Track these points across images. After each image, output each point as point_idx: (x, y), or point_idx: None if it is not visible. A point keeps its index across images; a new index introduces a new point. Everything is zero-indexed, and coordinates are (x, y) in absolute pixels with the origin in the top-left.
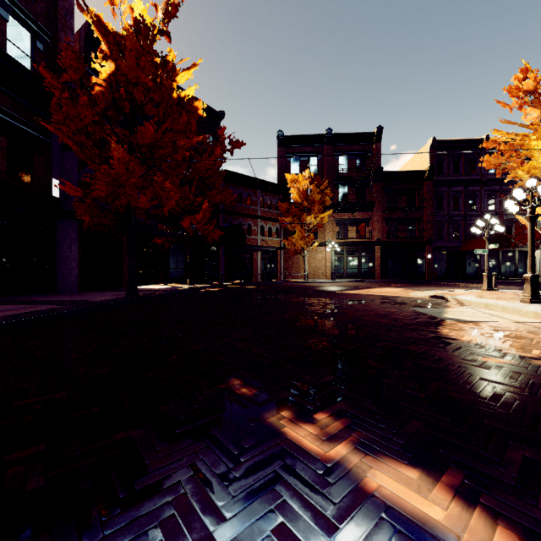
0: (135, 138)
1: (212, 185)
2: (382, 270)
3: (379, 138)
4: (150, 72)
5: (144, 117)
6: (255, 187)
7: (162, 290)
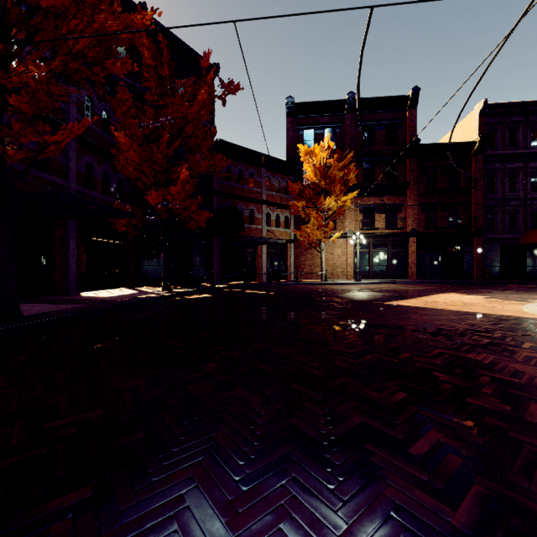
0: None
1: (197, 148)
2: (417, 268)
3: (415, 102)
4: None
5: None
6: (259, 164)
7: (105, 300)
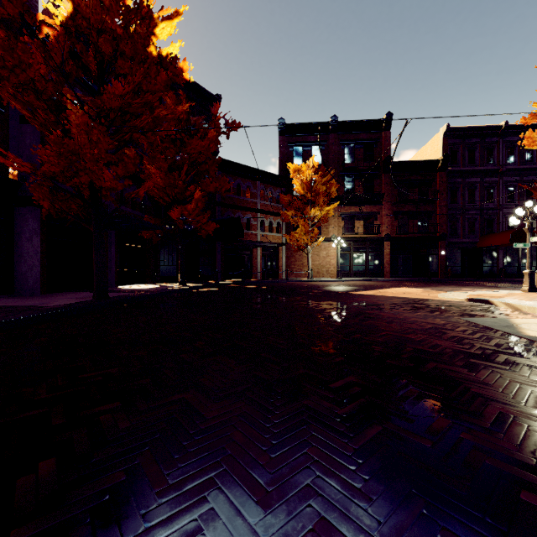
0: (101, 100)
1: (206, 172)
2: (391, 267)
3: (389, 125)
4: (118, 14)
5: (115, 79)
6: (255, 178)
7: (145, 290)
